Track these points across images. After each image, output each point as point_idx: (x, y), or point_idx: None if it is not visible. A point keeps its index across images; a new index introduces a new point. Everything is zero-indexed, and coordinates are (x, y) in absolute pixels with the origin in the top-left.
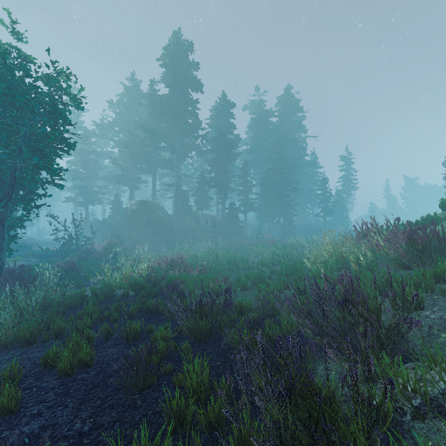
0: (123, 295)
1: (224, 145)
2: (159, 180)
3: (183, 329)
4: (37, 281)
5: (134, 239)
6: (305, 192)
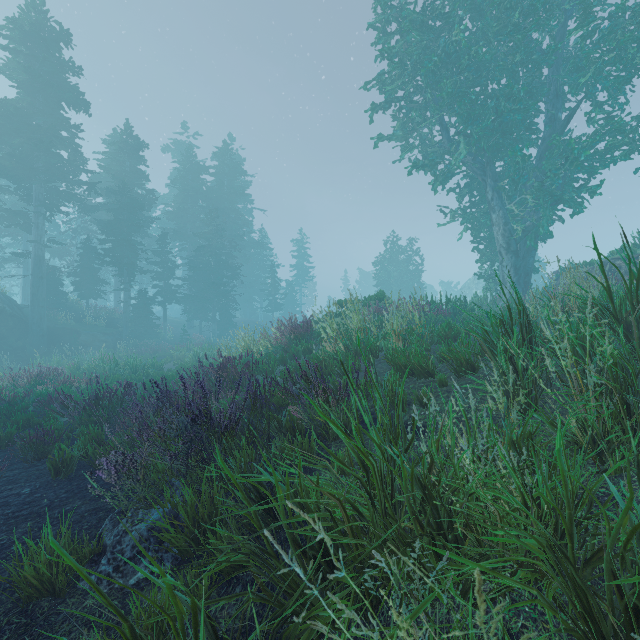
0: None
1: (129, 204)
2: None
3: (75, 425)
4: None
5: None
6: (252, 280)
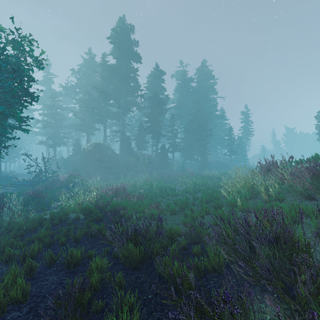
0: (75, 218)
1: (157, 102)
2: (109, 128)
3: (119, 255)
4: (5, 208)
5: (89, 172)
6: (216, 138)
